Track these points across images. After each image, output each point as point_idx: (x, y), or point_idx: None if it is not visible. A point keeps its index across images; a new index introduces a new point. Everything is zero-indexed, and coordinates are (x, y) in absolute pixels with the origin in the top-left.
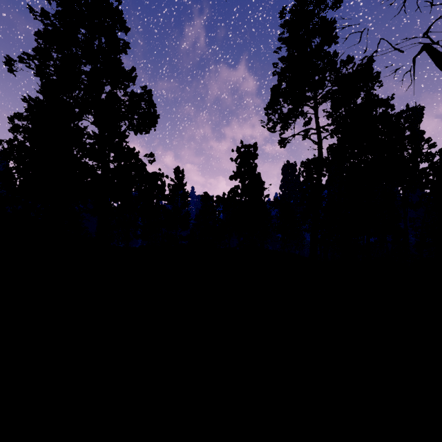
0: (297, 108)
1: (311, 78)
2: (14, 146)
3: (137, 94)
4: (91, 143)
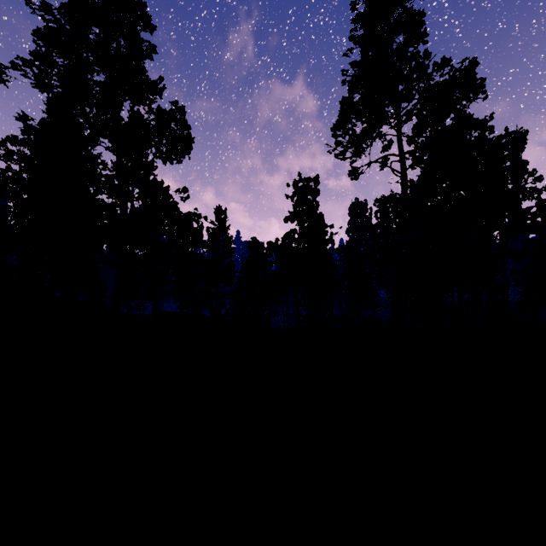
0: (374, 128)
1: (395, 86)
2: (7, 179)
3: (165, 111)
4: (106, 174)
